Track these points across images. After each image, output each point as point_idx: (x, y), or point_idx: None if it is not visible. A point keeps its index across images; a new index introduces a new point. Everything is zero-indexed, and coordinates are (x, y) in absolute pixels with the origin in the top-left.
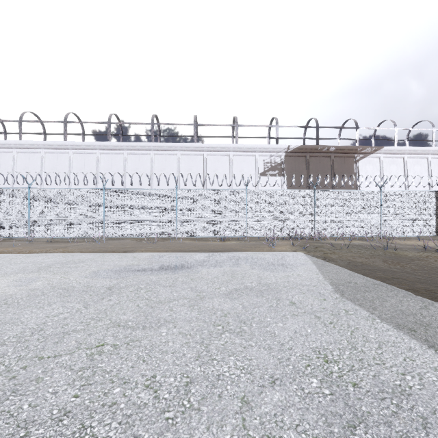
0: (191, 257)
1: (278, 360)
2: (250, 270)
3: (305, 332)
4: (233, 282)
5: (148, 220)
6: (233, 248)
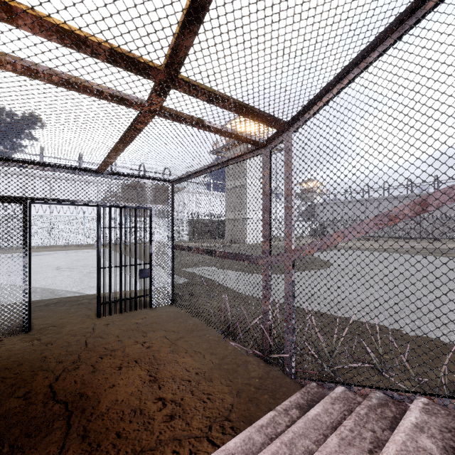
0: (47, 252)
1: (71, 259)
2: (75, 253)
3: (79, 258)
4: (66, 255)
5: (5, 235)
6: (71, 249)
